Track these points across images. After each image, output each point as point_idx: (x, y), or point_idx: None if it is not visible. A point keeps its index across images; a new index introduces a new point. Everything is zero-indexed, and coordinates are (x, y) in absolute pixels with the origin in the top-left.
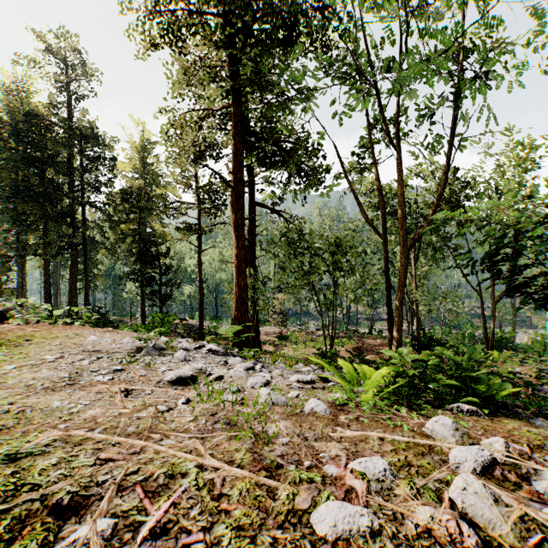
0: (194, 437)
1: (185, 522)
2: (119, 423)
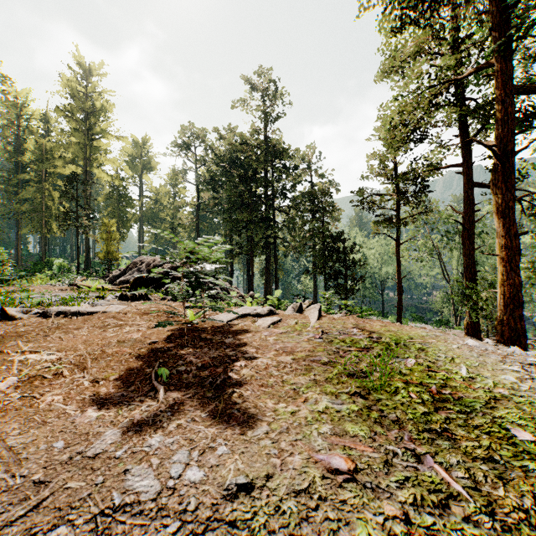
0: None
1: None
2: None
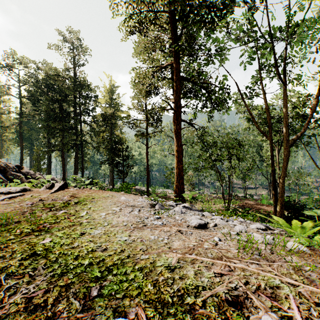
0: (253, 263)
1: (316, 319)
2: (199, 251)
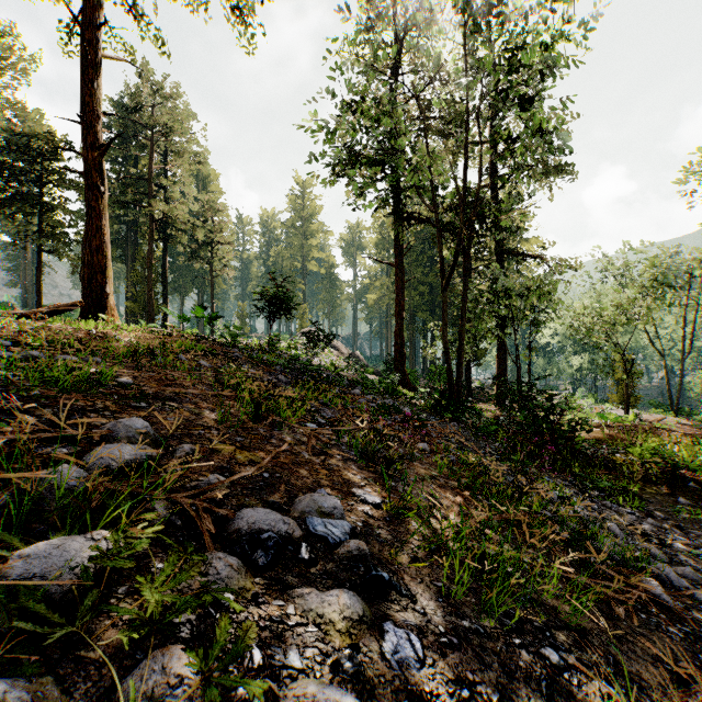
0: None
1: None
2: None
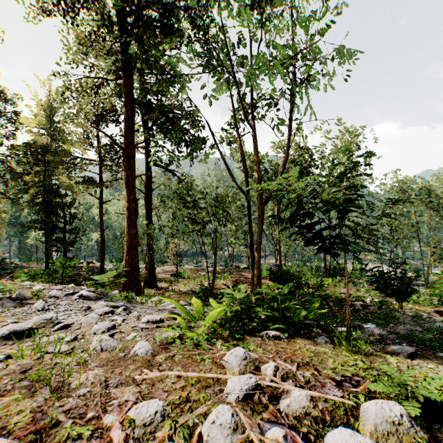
0: None
1: None
2: None
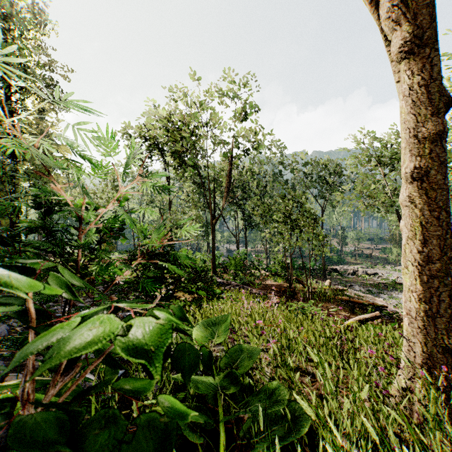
0: None
1: None
2: None
